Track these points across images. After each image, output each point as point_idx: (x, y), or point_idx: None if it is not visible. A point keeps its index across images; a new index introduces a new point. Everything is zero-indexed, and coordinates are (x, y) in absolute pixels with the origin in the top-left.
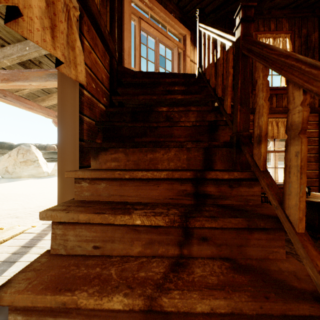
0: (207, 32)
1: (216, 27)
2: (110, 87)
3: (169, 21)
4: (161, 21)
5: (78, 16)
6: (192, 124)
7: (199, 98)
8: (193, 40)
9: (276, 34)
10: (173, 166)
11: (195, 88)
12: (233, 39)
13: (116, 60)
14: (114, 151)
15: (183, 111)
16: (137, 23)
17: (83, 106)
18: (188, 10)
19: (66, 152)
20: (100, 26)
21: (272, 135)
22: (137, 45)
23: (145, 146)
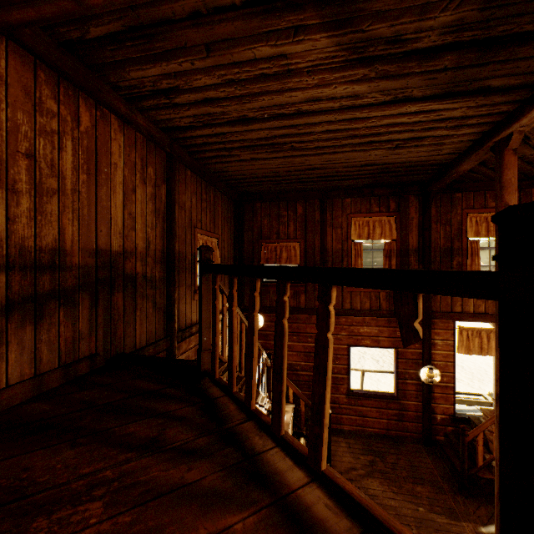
0: None
1: None
2: None
3: None
4: None
5: None
6: None
7: None
8: None
9: None
10: None
11: None
12: None
13: None
14: None
15: None
16: None
17: None
18: None
19: None
20: None
21: None
22: None
23: None
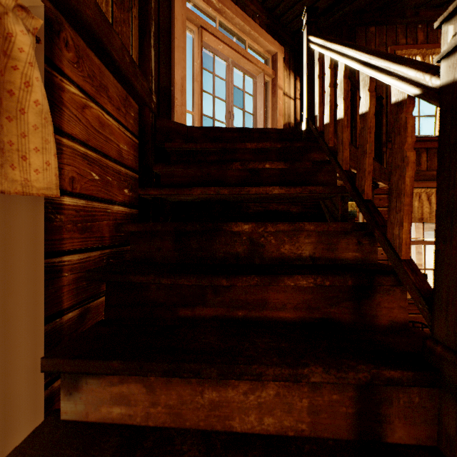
0: (330, 54)
1: (356, 44)
2: (139, 163)
3: (249, 31)
4: (237, 32)
5: (38, 29)
6: (313, 282)
7: (318, 193)
8: (288, 60)
9: (426, 49)
10: (272, 425)
11: (306, 166)
12: (428, 81)
13: (151, 109)
14: (119, 378)
15: (286, 231)
16: (196, 36)
17: (61, 235)
18: (281, 13)
19: (16, 350)
20: (108, 48)
21: (421, 217)
22: (197, 73)
23: (197, 373)
